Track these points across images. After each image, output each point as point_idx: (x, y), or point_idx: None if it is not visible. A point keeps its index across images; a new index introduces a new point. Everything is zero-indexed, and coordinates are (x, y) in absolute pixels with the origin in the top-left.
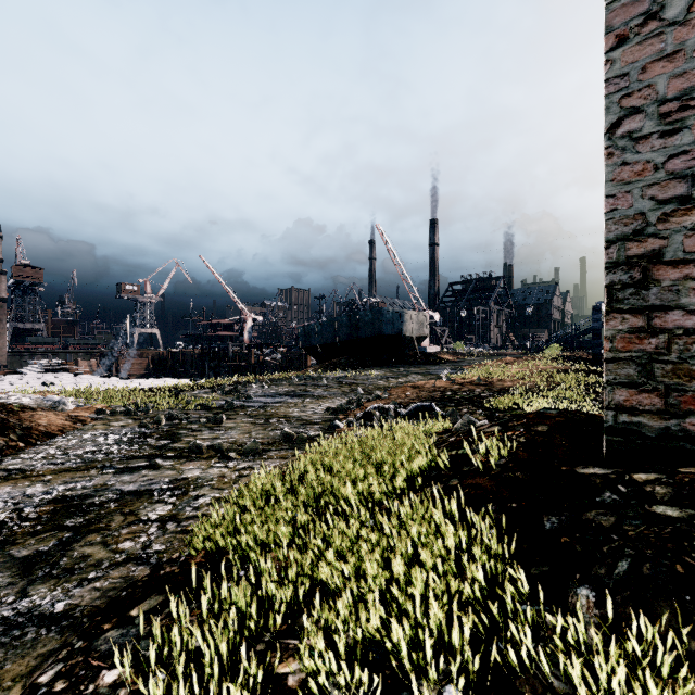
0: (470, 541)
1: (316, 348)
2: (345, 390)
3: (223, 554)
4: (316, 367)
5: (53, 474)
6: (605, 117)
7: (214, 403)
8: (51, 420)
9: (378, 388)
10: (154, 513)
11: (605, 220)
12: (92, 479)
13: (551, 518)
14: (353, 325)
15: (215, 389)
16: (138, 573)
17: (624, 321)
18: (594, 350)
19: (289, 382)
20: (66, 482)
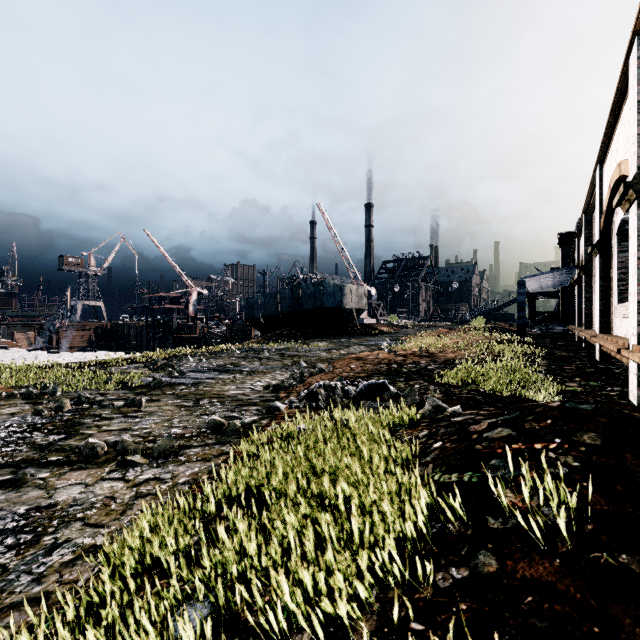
0: None
1: (259, 320)
2: (288, 363)
3: None
4: (259, 339)
5: None
6: None
7: (139, 381)
8: None
9: (321, 360)
10: None
11: None
12: None
13: None
14: (295, 297)
15: (147, 363)
16: None
17: None
18: (519, 321)
19: (229, 355)
20: None
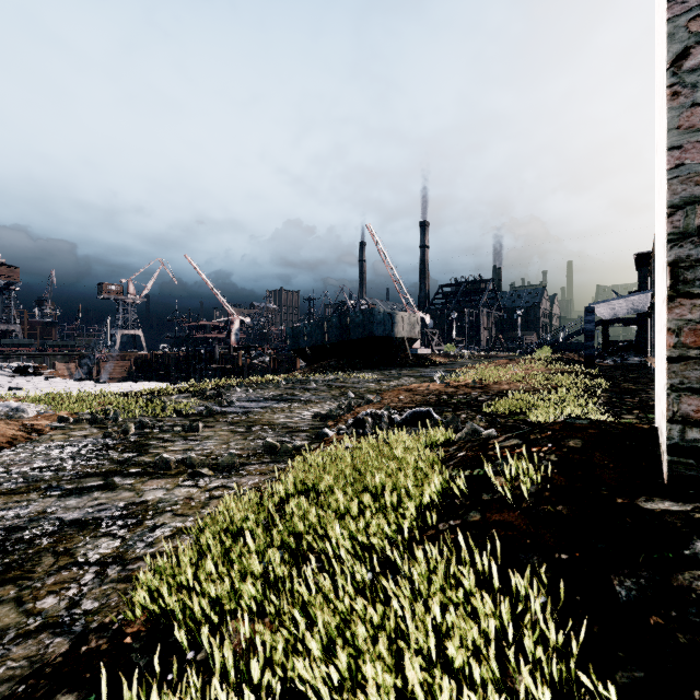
0: (513, 617)
1: (305, 350)
2: (335, 394)
3: (170, 618)
4: (305, 370)
5: None
6: (668, 47)
7: (192, 409)
8: None
9: (369, 391)
10: (96, 551)
11: (668, 180)
12: (30, 504)
13: (624, 581)
14: (343, 326)
15: (196, 393)
16: (51, 650)
17: (695, 309)
18: (587, 352)
19: (276, 386)
20: None
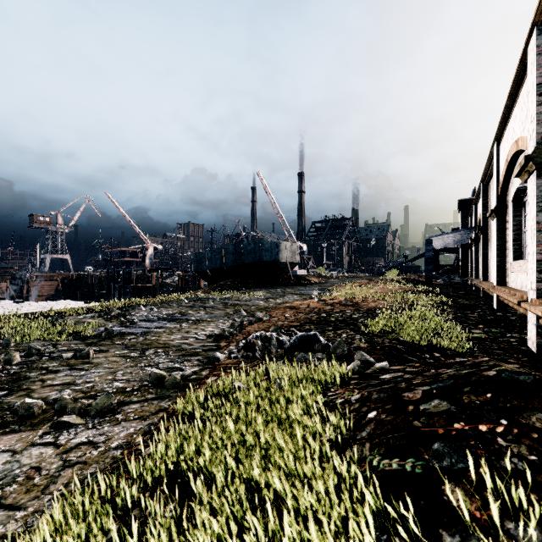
0: None
1: (206, 272)
2: (230, 311)
3: None
4: (205, 289)
5: None
6: None
7: (91, 331)
8: None
9: (259, 309)
10: None
11: None
12: None
13: None
14: (238, 253)
15: (102, 313)
16: None
17: None
18: (427, 274)
19: (178, 304)
20: None
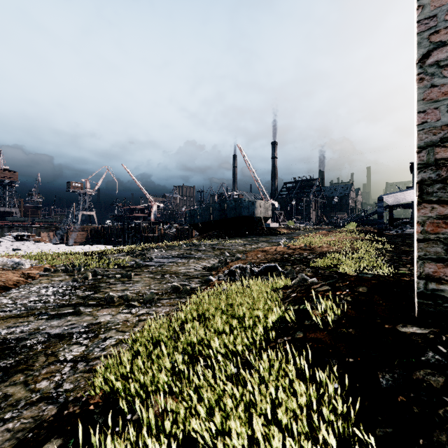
0: (318, 396)
1: (198, 224)
2: (217, 253)
3: (116, 395)
4: (198, 237)
5: (1, 320)
6: (417, 50)
7: (127, 263)
8: (9, 277)
9: (239, 252)
10: (70, 353)
11: (417, 131)
12: (29, 324)
13: (385, 375)
14: (222, 209)
15: (129, 253)
16: (46, 413)
17: (433, 210)
18: (378, 226)
19: (179, 248)
20: (9, 327)
